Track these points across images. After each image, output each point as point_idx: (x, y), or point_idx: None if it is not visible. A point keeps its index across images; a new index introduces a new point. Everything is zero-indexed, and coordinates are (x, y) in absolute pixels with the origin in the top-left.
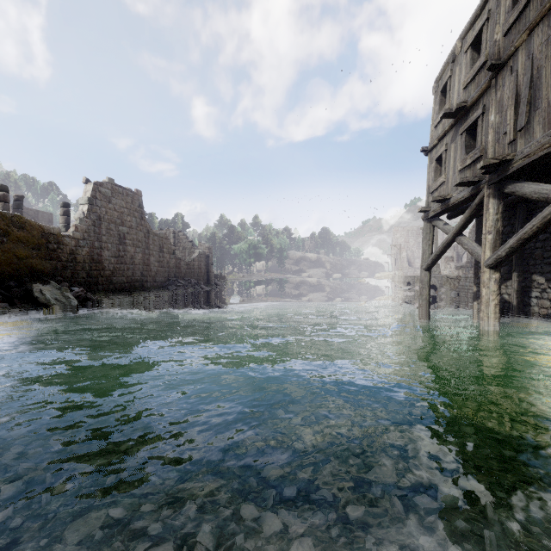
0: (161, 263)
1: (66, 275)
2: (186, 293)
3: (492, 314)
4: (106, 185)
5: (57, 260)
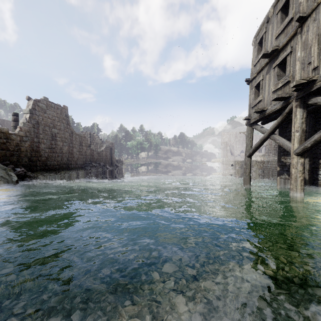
0: (81, 152)
1: (13, 160)
2: (97, 171)
3: (299, 186)
4: (42, 101)
5: (6, 150)
